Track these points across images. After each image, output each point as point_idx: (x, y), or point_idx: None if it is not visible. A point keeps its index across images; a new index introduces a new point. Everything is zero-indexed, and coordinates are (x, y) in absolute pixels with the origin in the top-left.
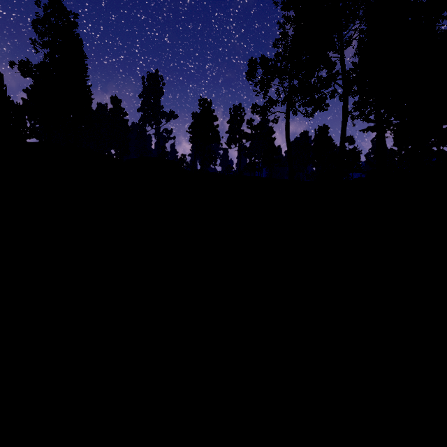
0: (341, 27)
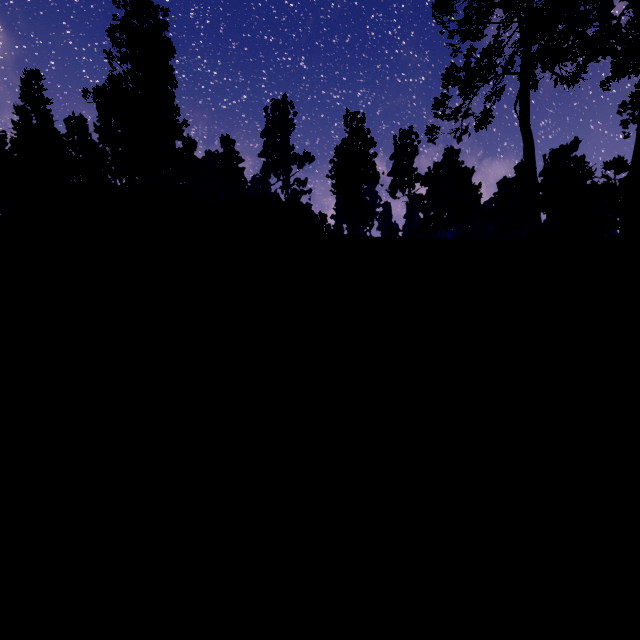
0: None
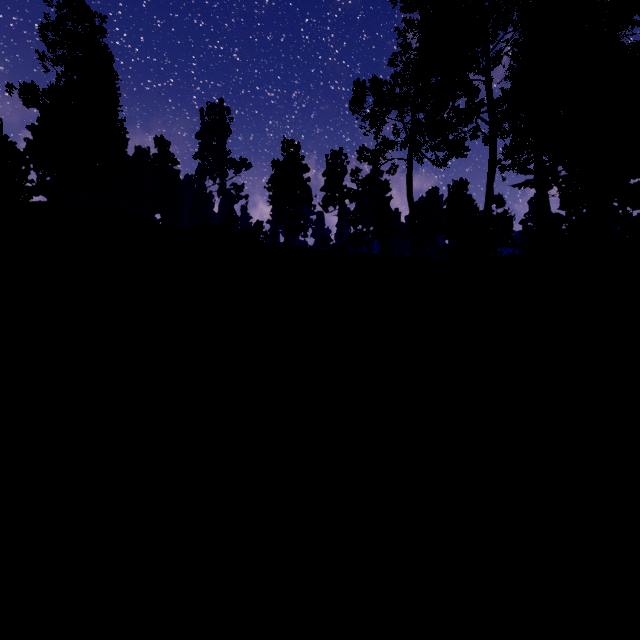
0: (487, 37)
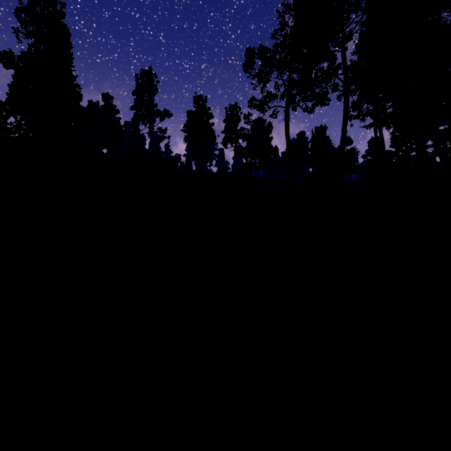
0: (343, 19)
